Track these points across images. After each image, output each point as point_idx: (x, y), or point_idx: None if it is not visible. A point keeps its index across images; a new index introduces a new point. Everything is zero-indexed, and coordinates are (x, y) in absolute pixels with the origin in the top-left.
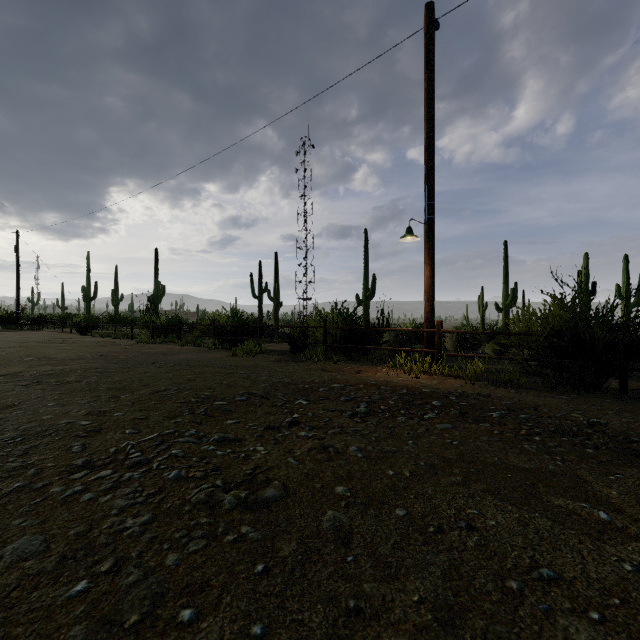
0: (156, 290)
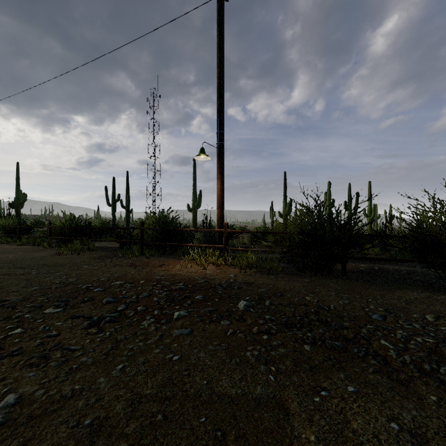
0: (17, 197)
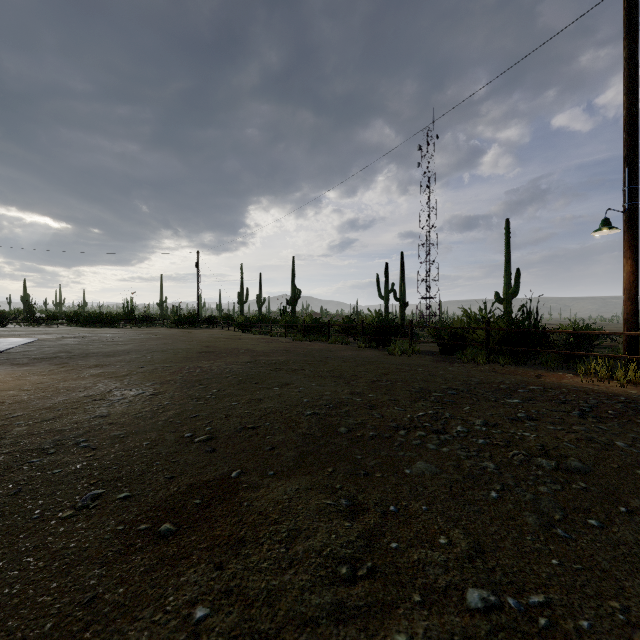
0: (293, 294)
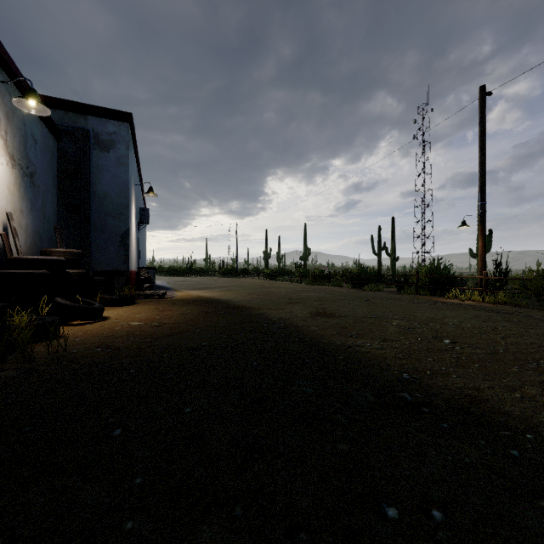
0: (305, 252)
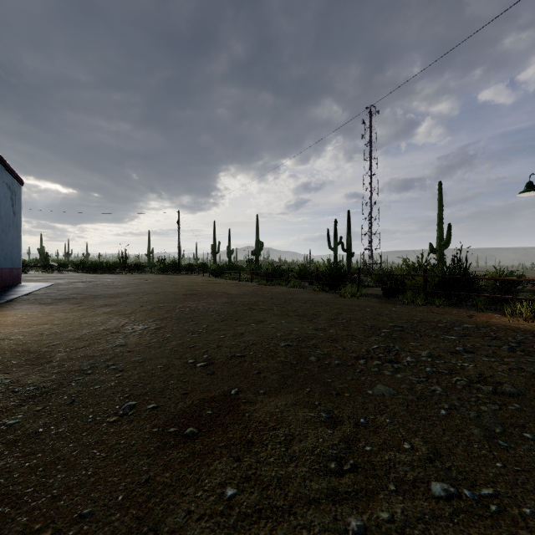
0: (257, 246)
